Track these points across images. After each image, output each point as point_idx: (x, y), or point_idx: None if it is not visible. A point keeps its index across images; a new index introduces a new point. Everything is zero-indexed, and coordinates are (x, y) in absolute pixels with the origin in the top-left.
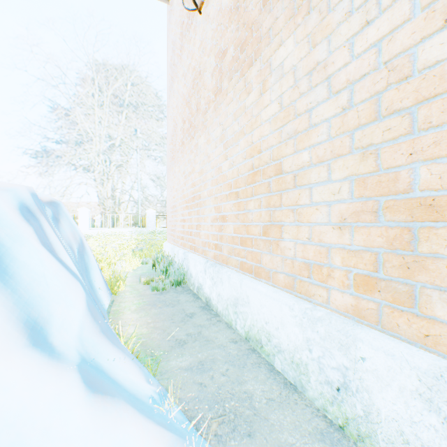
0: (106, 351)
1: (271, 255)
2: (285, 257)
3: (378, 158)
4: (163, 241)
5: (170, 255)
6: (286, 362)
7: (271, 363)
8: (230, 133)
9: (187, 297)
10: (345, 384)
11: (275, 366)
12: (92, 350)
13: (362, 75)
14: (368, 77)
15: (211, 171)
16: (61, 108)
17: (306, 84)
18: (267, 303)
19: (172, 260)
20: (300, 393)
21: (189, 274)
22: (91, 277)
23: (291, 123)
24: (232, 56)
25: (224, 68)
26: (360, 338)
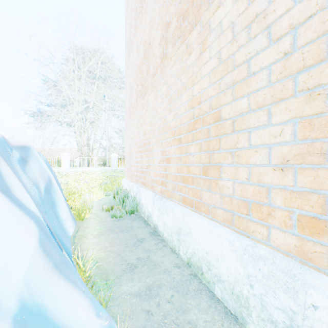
0: (55, 289)
1: (210, 193)
2: (223, 194)
3: (327, 99)
4: (123, 177)
5: (127, 189)
6: (226, 292)
7: (211, 290)
8: (174, 90)
9: (139, 224)
10: (292, 327)
11: (215, 293)
12: (38, 292)
13: (308, 17)
14: (315, 17)
15: (158, 122)
16: (50, 80)
17: (244, 36)
18: (207, 235)
19: (128, 193)
20: (241, 325)
21: (141, 205)
22: (57, 209)
23: (230, 74)
24: (175, 25)
25: (169, 36)
26: (311, 284)
